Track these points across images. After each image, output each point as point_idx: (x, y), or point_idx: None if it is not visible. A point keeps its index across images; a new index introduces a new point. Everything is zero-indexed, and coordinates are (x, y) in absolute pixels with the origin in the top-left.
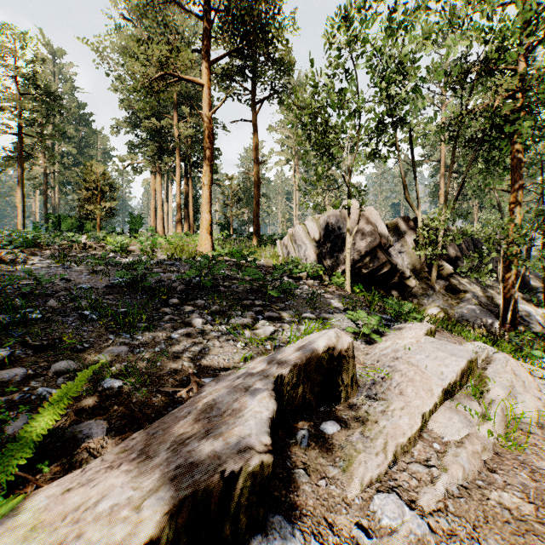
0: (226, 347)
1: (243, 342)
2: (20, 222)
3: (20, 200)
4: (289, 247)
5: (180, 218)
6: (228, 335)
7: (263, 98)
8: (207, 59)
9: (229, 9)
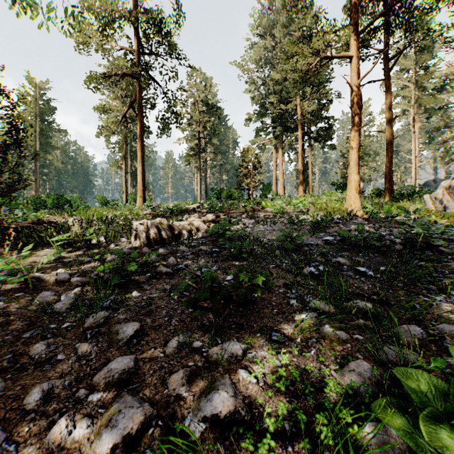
0: None
1: None
2: (198, 195)
3: (198, 181)
4: (446, 201)
5: (302, 182)
6: None
7: (398, 52)
8: (355, 32)
9: None
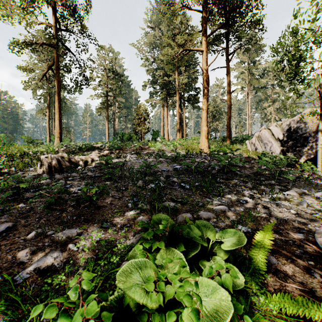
0: (284, 212)
1: (294, 210)
2: (106, 137)
3: (106, 127)
4: (257, 145)
5: (179, 130)
6: (276, 204)
7: (234, 50)
8: (205, 35)
9: (222, 0)
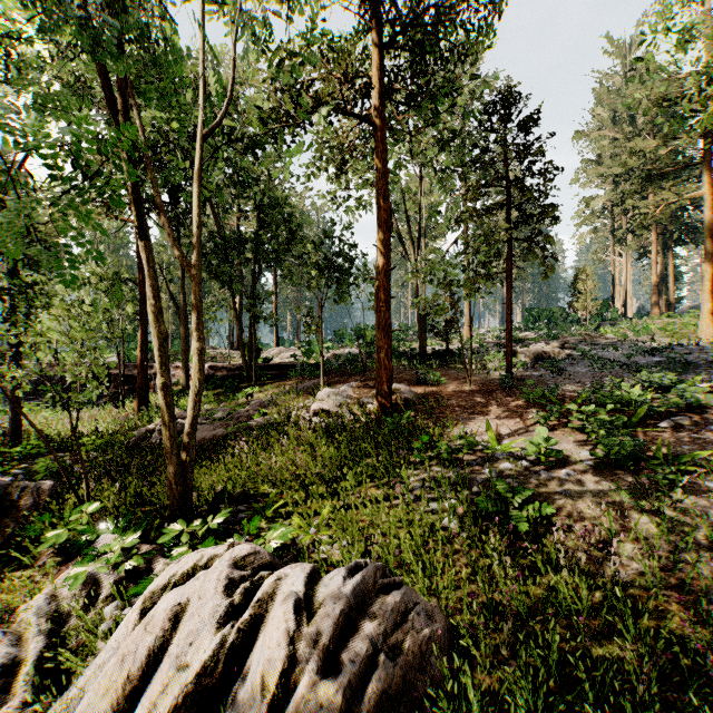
0: None
1: None
2: None
3: None
4: None
5: (657, 297)
6: None
7: None
8: (707, 170)
9: None
